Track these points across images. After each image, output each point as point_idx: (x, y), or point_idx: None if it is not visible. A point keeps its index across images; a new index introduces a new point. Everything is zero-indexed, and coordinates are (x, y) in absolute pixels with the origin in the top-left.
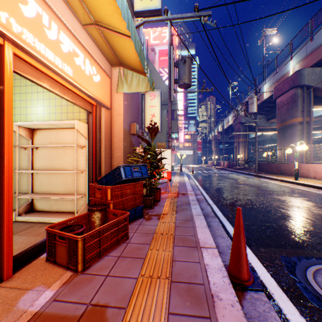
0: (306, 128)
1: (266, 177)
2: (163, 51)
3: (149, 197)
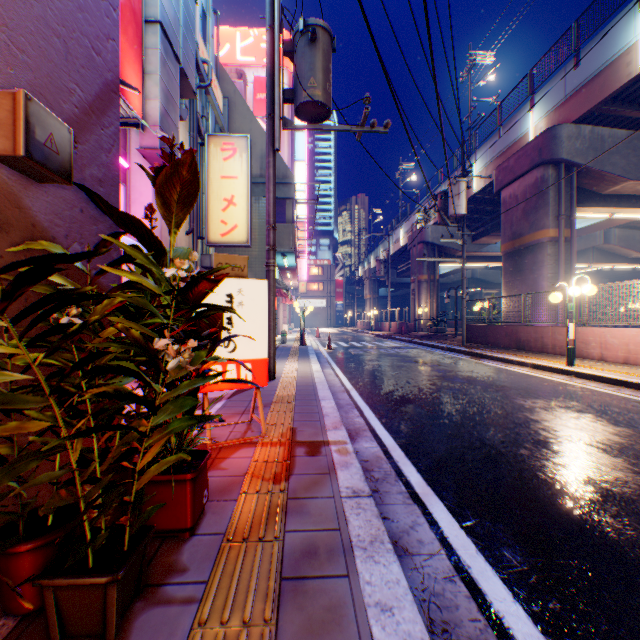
0: (563, 251)
1: (496, 357)
2: (264, 80)
3: (88, 578)
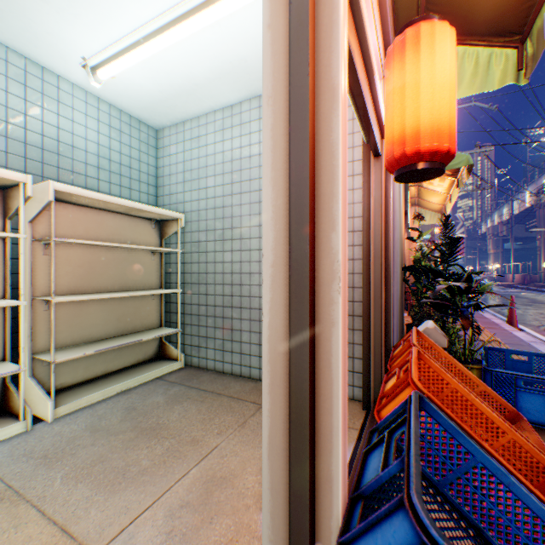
0: None
1: None
2: None
3: None
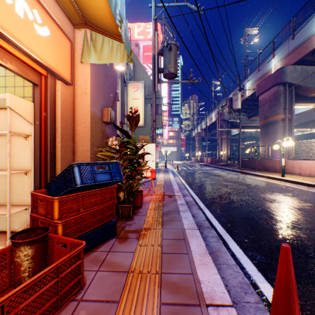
0: (288, 124)
1: (252, 173)
2: (147, 46)
3: (127, 205)
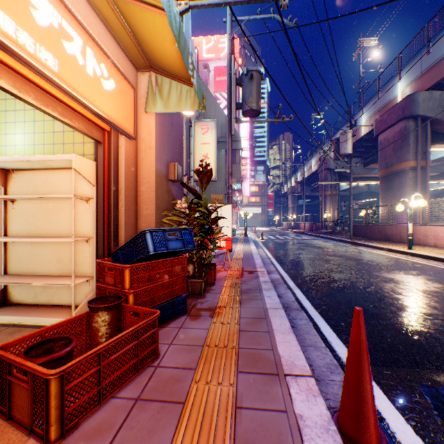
0: (420, 175)
1: (367, 245)
2: (220, 68)
3: (198, 280)
